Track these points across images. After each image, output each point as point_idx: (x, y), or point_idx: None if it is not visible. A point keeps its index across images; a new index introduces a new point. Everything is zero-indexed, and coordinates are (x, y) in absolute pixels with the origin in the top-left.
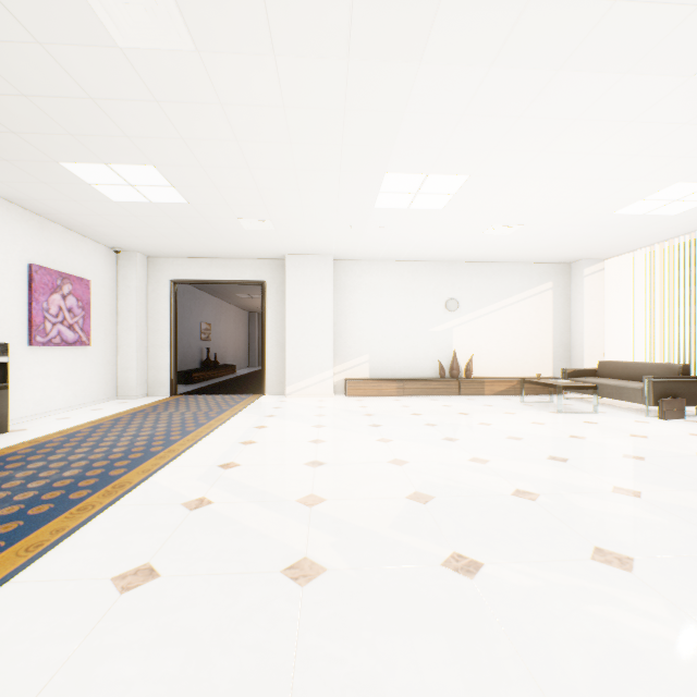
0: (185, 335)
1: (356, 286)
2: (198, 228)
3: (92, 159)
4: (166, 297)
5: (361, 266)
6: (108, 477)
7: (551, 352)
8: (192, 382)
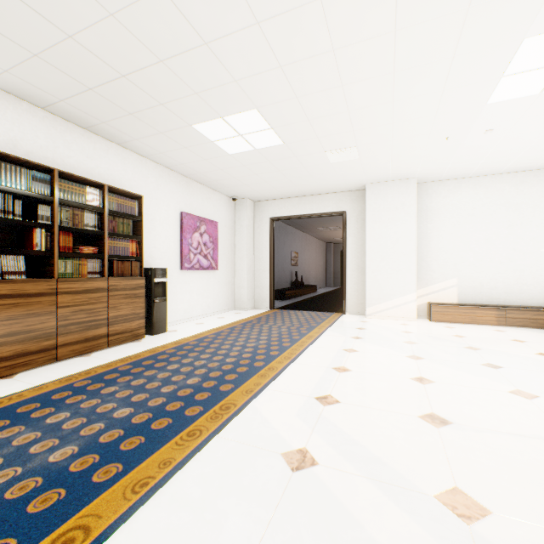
0: (280, 262)
1: (441, 208)
2: (291, 168)
3: (212, 116)
4: (266, 232)
5: (446, 186)
6: (217, 393)
7: None
8: (284, 299)
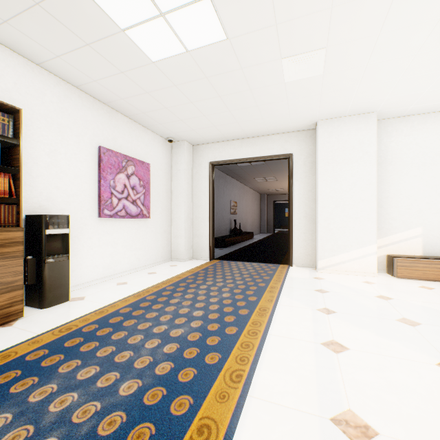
0: (219, 210)
1: (402, 147)
2: (234, 92)
3: None
4: (205, 177)
5: (409, 122)
6: None
7: None
8: (224, 246)
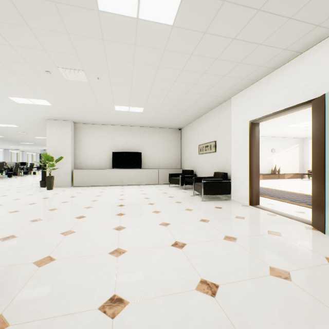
0: None
1: None
2: None
3: None
4: None
5: None
6: (288, 192)
7: (298, 165)
8: None
